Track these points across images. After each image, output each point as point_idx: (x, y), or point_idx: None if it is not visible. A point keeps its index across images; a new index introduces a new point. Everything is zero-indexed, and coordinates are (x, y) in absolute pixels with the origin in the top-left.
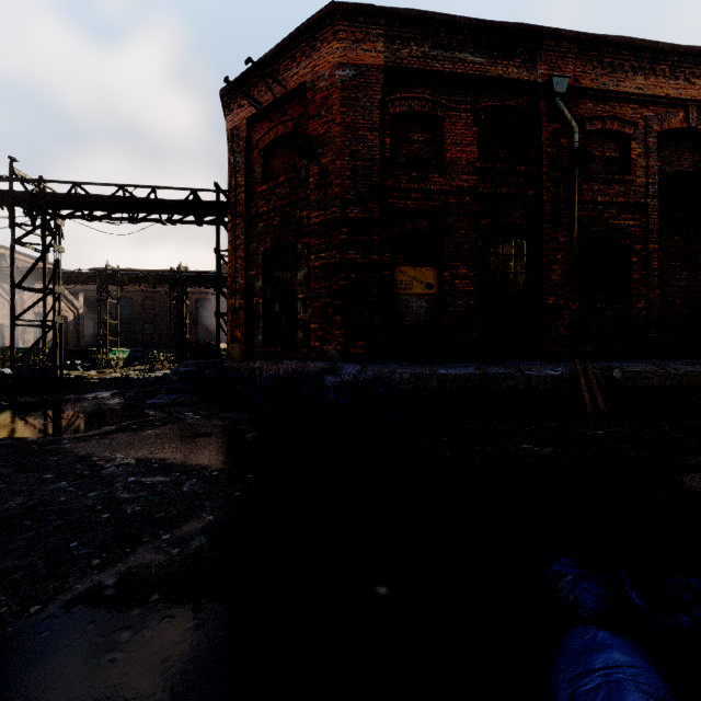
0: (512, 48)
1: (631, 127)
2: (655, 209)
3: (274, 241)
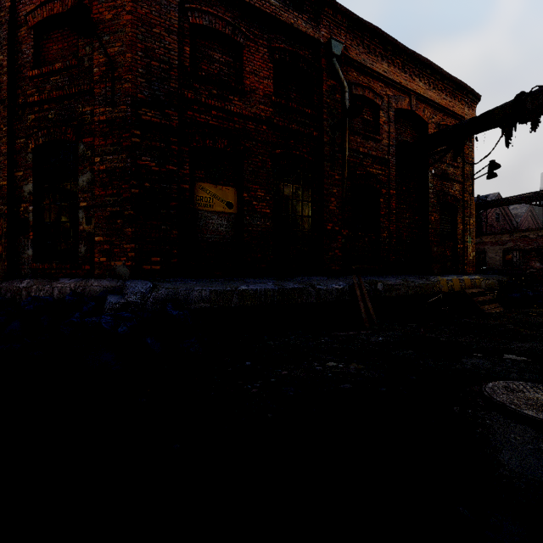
0: (301, 3)
1: (380, 100)
2: (393, 165)
3: (48, 137)
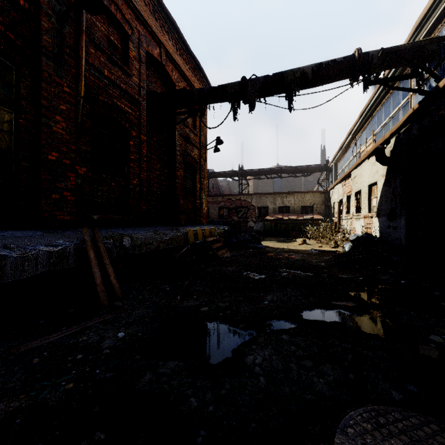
0: None
1: (130, 29)
2: (145, 109)
3: None
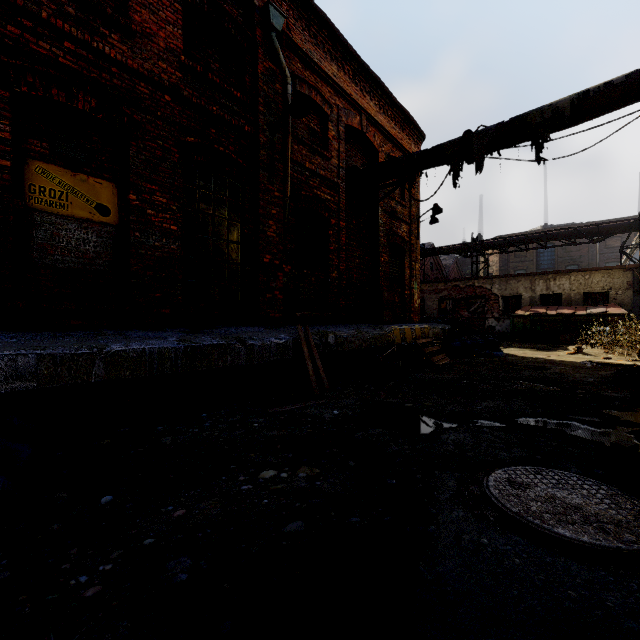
0: None
1: (329, 108)
2: (344, 191)
3: None
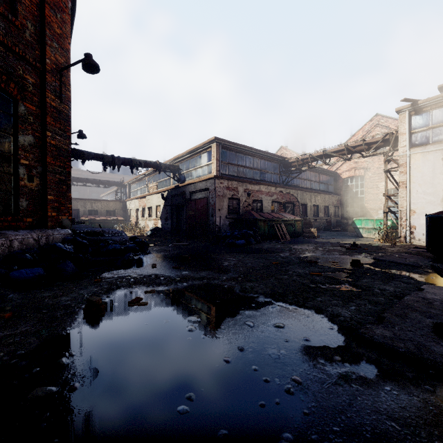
0: None
1: None
2: None
3: None
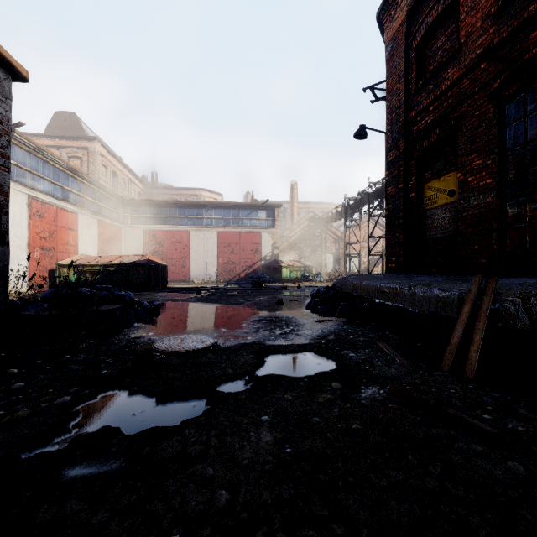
0: None
1: None
2: None
3: None
